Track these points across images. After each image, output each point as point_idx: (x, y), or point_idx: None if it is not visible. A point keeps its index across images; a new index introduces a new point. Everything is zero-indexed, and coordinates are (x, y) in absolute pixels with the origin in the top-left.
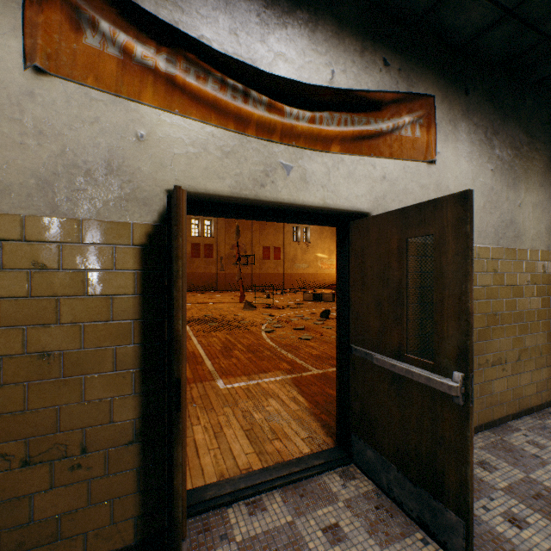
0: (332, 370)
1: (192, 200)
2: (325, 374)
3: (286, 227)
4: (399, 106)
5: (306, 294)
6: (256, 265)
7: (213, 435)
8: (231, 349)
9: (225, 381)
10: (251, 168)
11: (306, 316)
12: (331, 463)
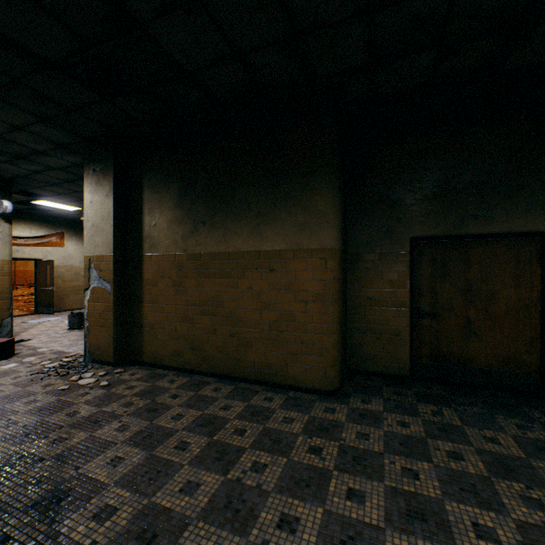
0: None
1: None
2: None
3: None
4: (52, 235)
5: None
6: None
7: None
8: None
9: None
10: None
11: None
12: (32, 314)
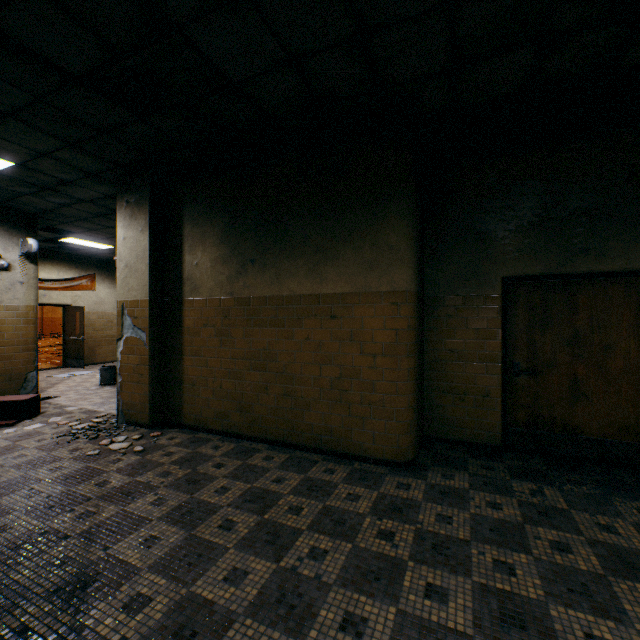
0: None
1: None
2: None
3: None
4: (82, 278)
5: None
6: None
7: None
8: None
9: None
10: None
11: None
12: (61, 367)
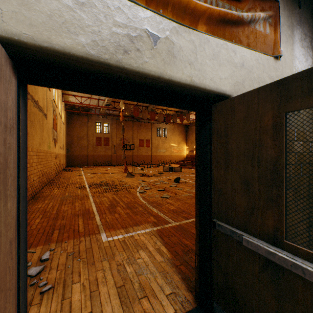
0: (185, 222)
1: (39, 62)
2: (181, 225)
3: (153, 128)
4: (254, 2)
5: (164, 167)
6: (135, 150)
7: (89, 295)
8: (115, 206)
9: (108, 234)
10: (112, 28)
11: (165, 181)
12: None
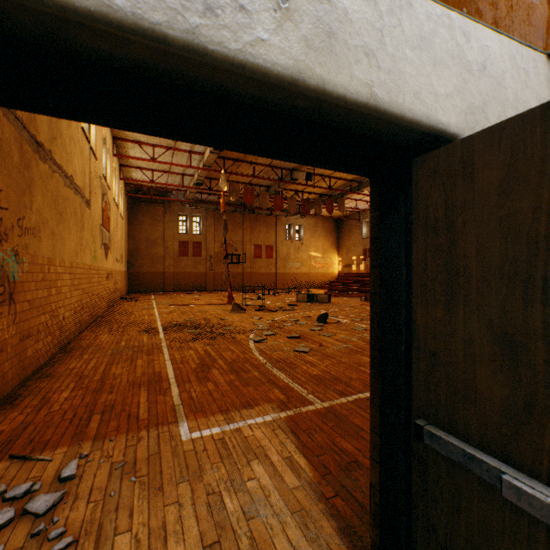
0: (341, 402)
1: None
2: (332, 408)
3: (278, 225)
4: None
5: (299, 294)
6: (248, 264)
7: None
8: (208, 368)
9: (192, 425)
10: None
11: (301, 320)
12: None
